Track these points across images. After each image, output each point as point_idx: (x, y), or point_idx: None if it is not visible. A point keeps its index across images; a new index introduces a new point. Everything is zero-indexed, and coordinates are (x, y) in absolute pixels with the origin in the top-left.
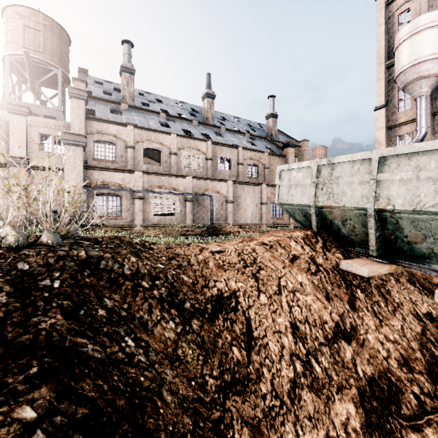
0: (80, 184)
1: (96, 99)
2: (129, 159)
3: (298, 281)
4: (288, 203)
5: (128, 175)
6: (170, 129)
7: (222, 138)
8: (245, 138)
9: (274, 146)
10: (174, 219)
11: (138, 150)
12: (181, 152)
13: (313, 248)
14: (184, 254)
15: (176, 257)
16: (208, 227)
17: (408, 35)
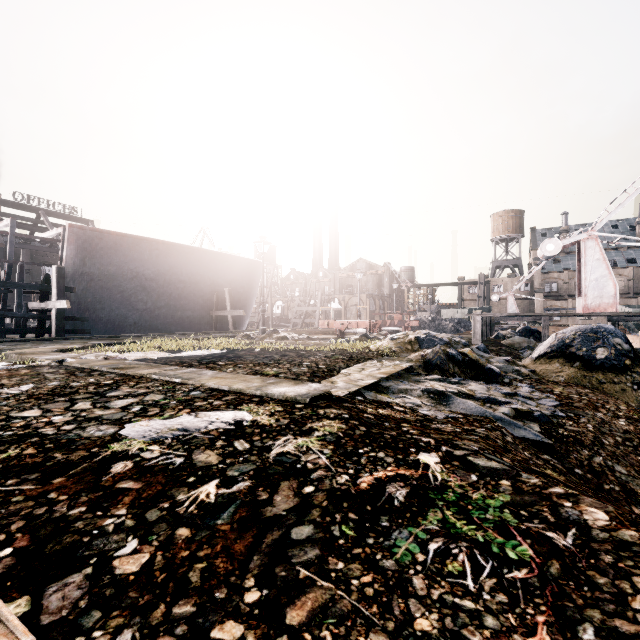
0: (541, 308)
1: None
2: (564, 290)
3: None
4: None
5: (563, 302)
6: None
7: None
8: None
9: None
10: (592, 322)
11: (571, 283)
12: None
13: None
14: None
15: None
16: None
17: None
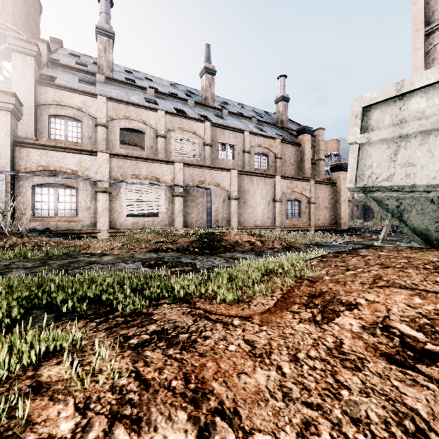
0: (5, 168)
1: (62, 67)
2: (99, 141)
3: None
4: (392, 185)
5: (87, 158)
6: (158, 106)
7: (224, 121)
8: (251, 123)
9: (285, 133)
10: (157, 221)
11: (113, 129)
12: (171, 135)
13: None
14: None
15: None
16: (201, 234)
17: None
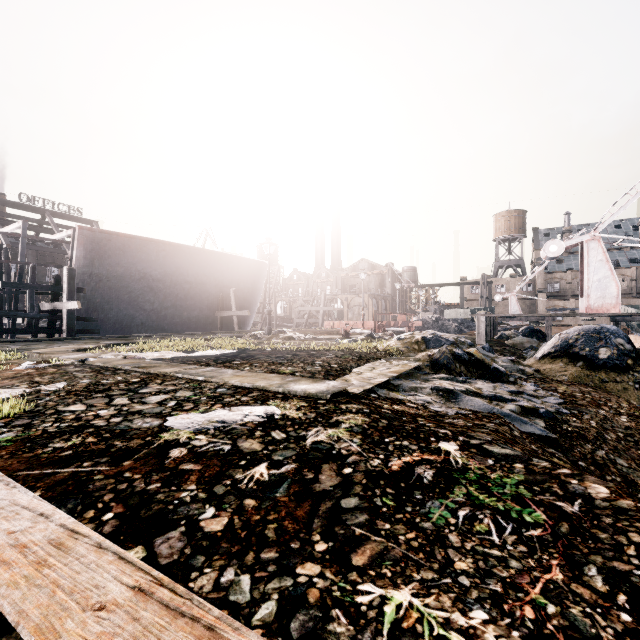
0: (544, 308)
1: None
2: (567, 290)
3: None
4: None
5: (566, 302)
6: None
7: None
8: None
9: None
10: (595, 322)
11: (573, 283)
12: None
13: None
14: None
15: None
16: None
17: None
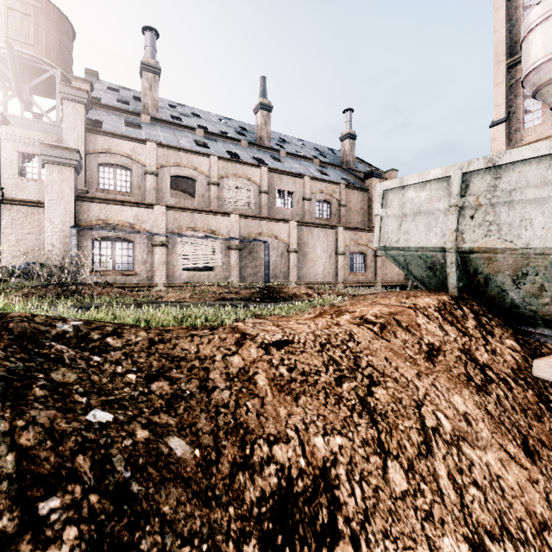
0: (70, 223)
1: (105, 108)
2: (149, 191)
3: (459, 412)
4: (399, 246)
5: (144, 211)
6: (209, 150)
7: (282, 164)
8: (313, 166)
9: (351, 176)
10: (212, 275)
11: (163, 177)
12: (224, 182)
13: (462, 328)
14: (196, 355)
15: (172, 368)
16: (261, 287)
17: (543, 18)
